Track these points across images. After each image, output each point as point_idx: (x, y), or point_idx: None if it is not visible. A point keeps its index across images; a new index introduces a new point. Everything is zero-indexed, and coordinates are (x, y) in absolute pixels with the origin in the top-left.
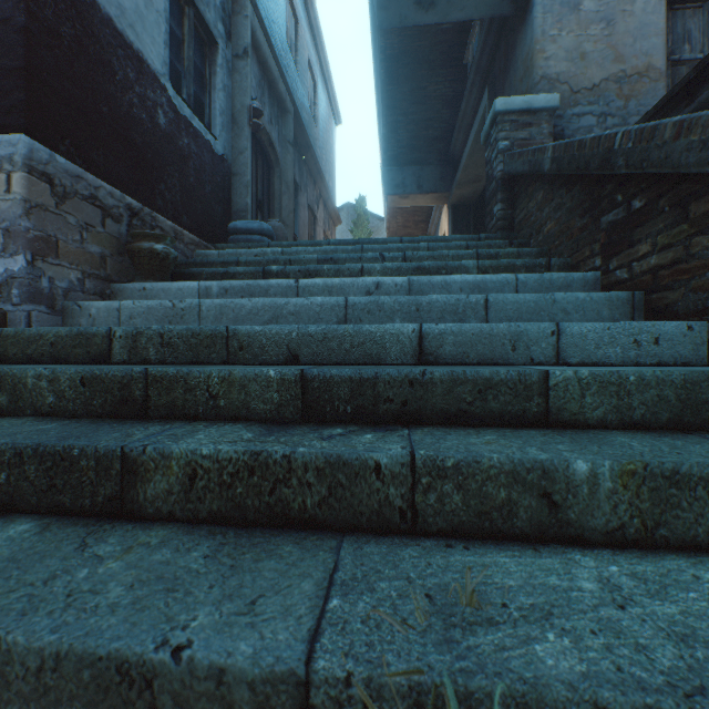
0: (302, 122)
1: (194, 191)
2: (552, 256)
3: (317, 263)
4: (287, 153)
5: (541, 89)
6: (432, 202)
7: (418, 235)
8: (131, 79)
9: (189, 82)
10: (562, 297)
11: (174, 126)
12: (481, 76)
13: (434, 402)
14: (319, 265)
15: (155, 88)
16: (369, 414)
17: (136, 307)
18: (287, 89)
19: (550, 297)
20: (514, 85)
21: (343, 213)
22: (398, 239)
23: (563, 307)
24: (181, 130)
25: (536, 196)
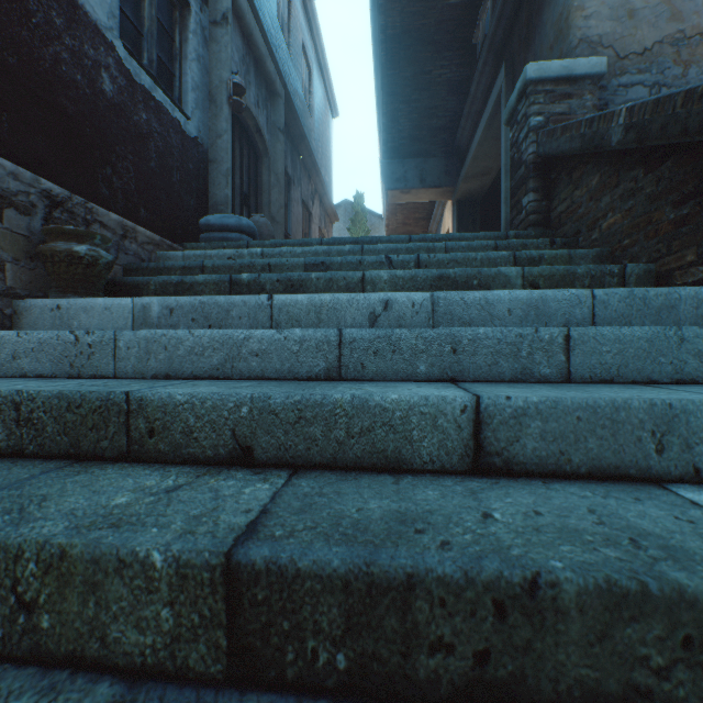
0: (295, 108)
1: (156, 178)
2: (617, 260)
3: (304, 268)
4: (277, 141)
5: (579, 54)
6: (435, 197)
7: (418, 233)
8: (57, 25)
9: (151, 46)
10: (695, 333)
11: (126, 96)
12: (495, 54)
13: (562, 661)
14: (305, 272)
15: (97, 43)
16: (391, 677)
17: (22, 341)
18: (277, 69)
19: (674, 332)
20: (541, 56)
21: (341, 210)
22: (406, 238)
23: (697, 349)
24: (136, 101)
25: (588, 182)
